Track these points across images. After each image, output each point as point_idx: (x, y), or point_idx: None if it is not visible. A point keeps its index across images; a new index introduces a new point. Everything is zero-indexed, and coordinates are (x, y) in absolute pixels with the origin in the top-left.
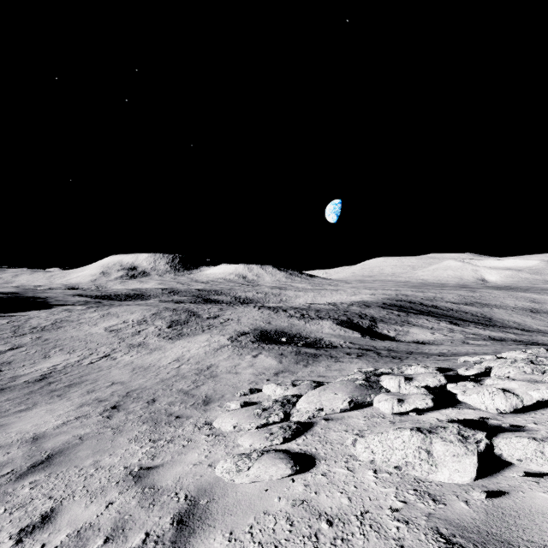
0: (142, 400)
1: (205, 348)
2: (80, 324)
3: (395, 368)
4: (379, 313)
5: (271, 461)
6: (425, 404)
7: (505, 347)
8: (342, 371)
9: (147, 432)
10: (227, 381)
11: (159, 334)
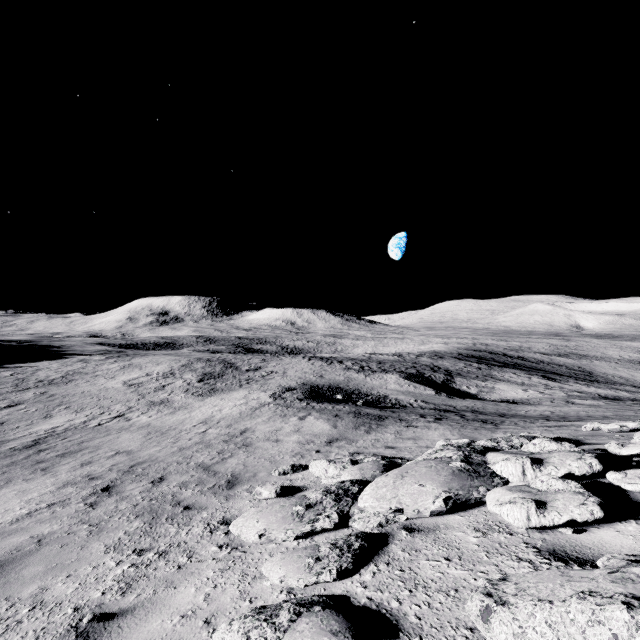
0: (146, 478)
1: (241, 406)
2: (95, 376)
3: (501, 440)
4: (455, 366)
5: (313, 638)
6: (588, 514)
7: (627, 408)
8: (417, 440)
9: (137, 534)
10: (263, 452)
11: (187, 389)
